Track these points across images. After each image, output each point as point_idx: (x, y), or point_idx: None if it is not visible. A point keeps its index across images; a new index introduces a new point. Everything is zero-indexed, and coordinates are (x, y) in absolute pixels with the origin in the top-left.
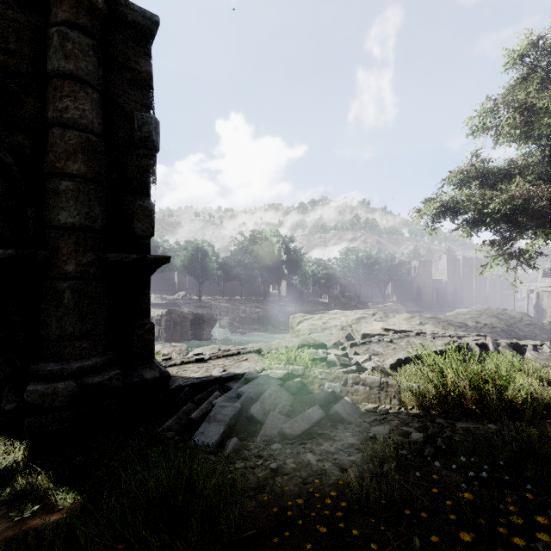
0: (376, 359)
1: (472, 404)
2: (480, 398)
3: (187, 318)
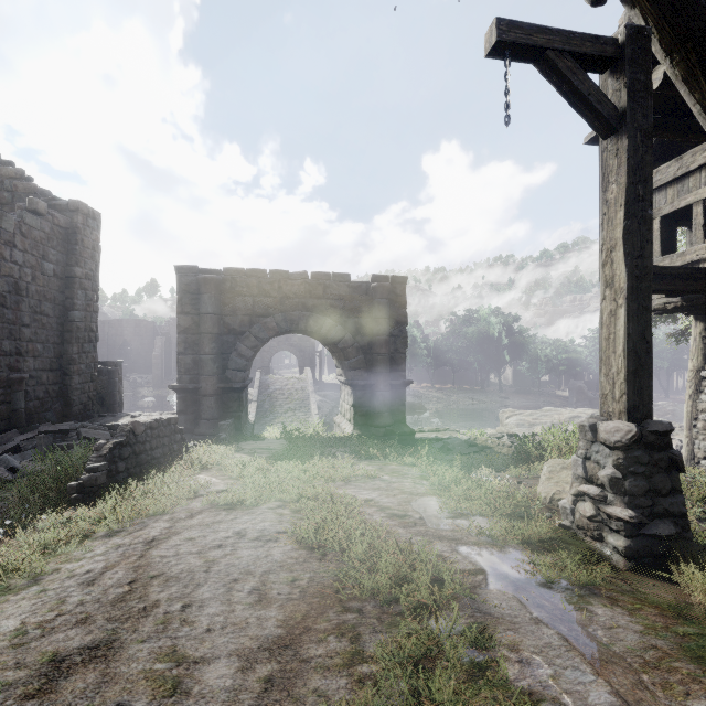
0: None
1: None
2: None
3: None
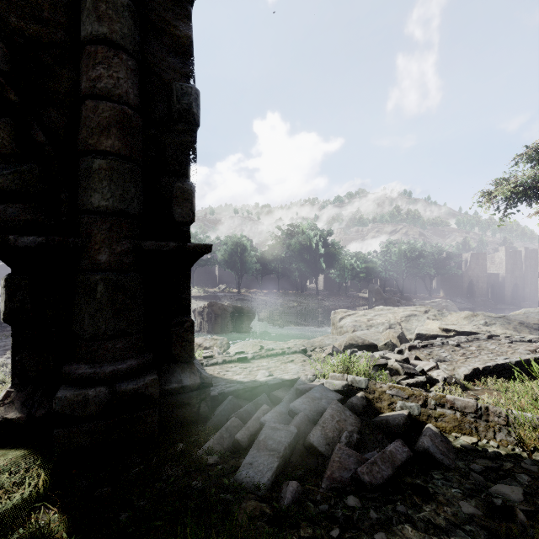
0: (443, 366)
1: None
2: None
3: (227, 311)
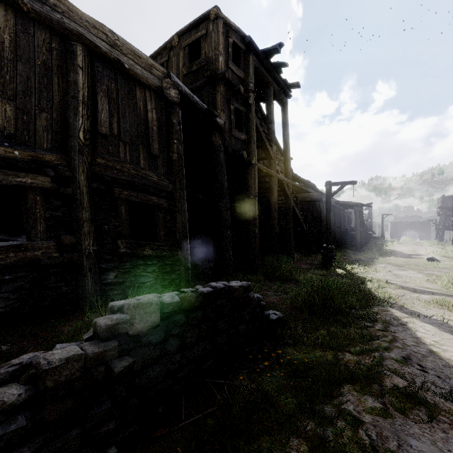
0: None
1: None
2: None
3: None
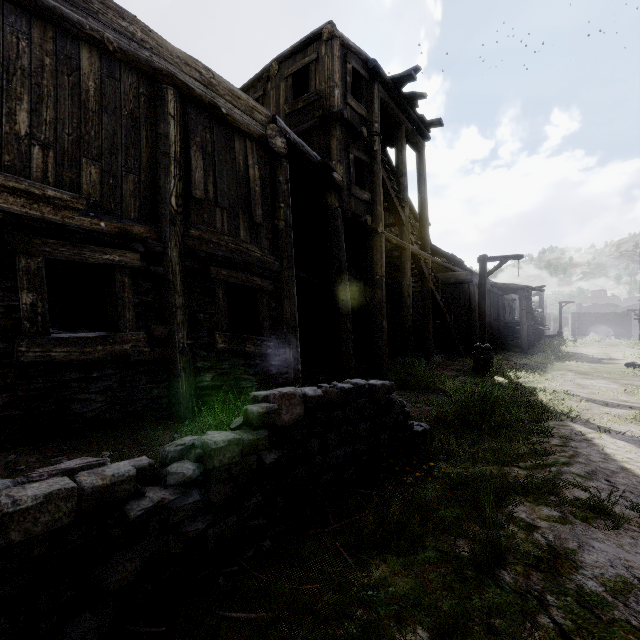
0: None
1: None
2: None
3: None
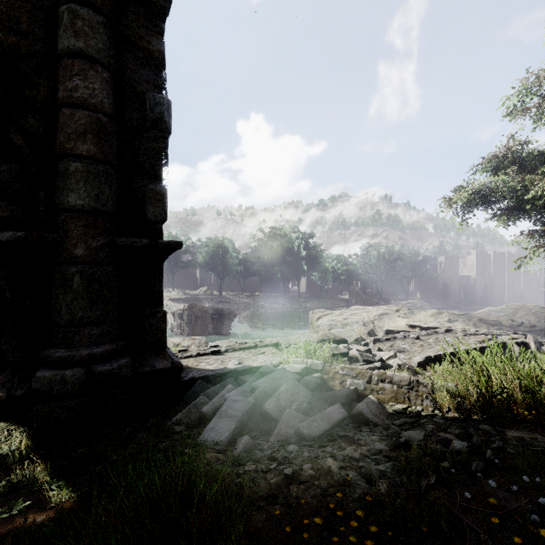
0: (402, 356)
1: (523, 409)
2: (536, 402)
3: (207, 313)
